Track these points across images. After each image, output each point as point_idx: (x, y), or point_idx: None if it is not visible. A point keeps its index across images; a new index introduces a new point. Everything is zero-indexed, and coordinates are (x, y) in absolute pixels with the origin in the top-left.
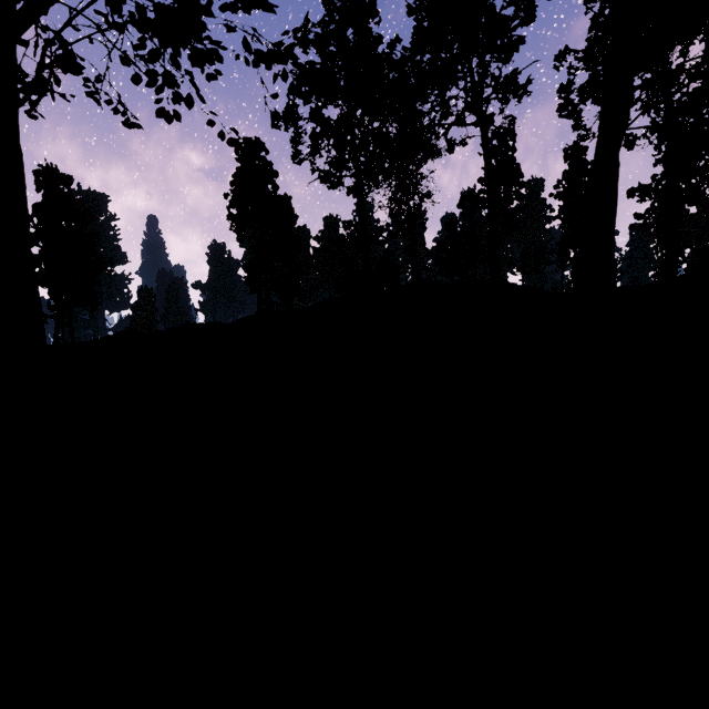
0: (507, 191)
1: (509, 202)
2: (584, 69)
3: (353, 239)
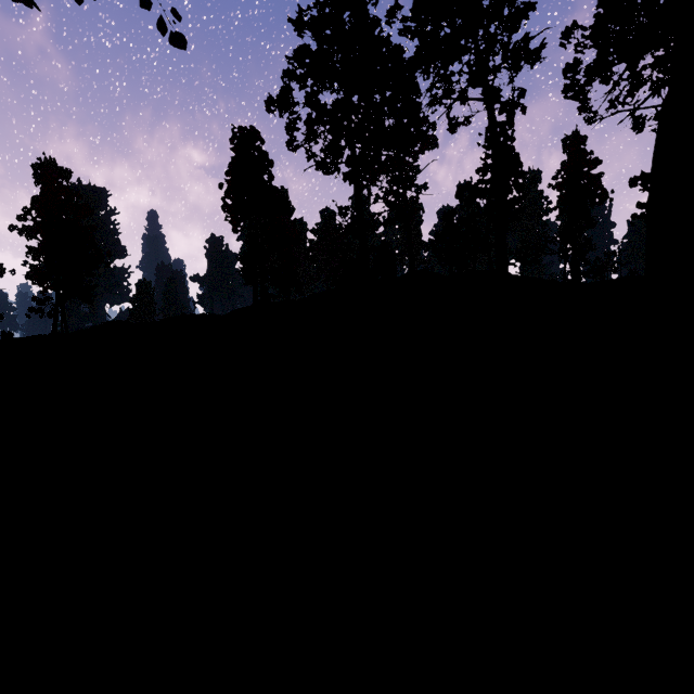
0: (506, 180)
1: (507, 192)
2: (592, 46)
3: (350, 226)
